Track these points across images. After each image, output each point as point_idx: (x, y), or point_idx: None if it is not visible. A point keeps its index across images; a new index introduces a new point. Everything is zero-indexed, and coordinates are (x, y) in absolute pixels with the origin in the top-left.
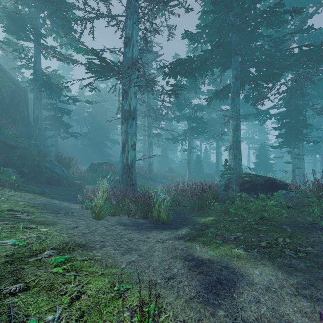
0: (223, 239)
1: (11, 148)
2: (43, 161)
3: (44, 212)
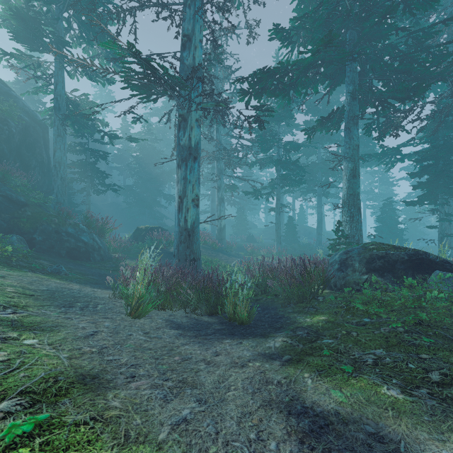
0: (352, 363)
1: (19, 206)
2: (64, 225)
3: (45, 306)
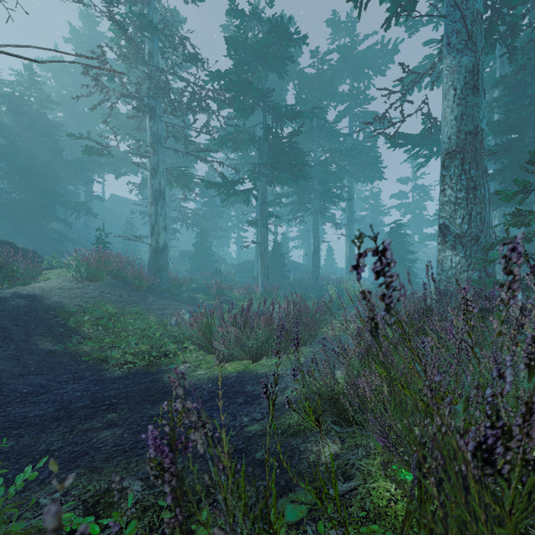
0: None
1: None
2: None
3: None
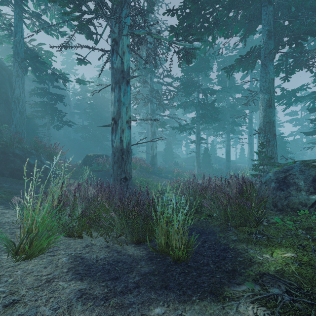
0: None
1: None
2: (12, 148)
3: None
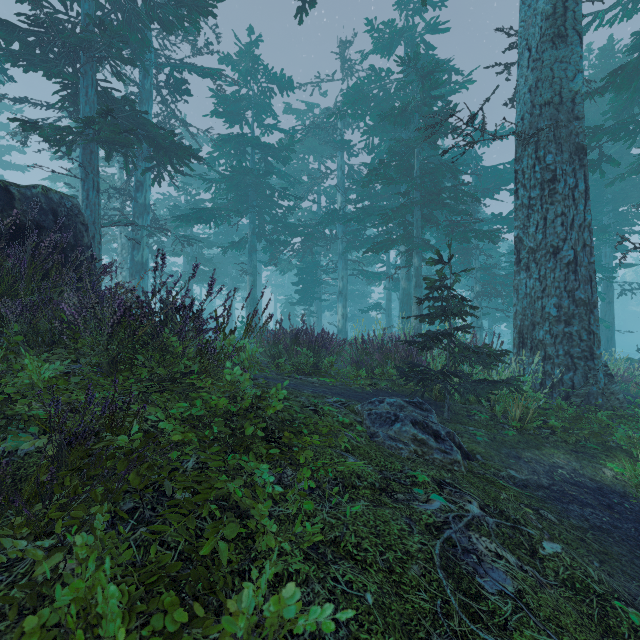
0: None
1: None
2: None
3: None
